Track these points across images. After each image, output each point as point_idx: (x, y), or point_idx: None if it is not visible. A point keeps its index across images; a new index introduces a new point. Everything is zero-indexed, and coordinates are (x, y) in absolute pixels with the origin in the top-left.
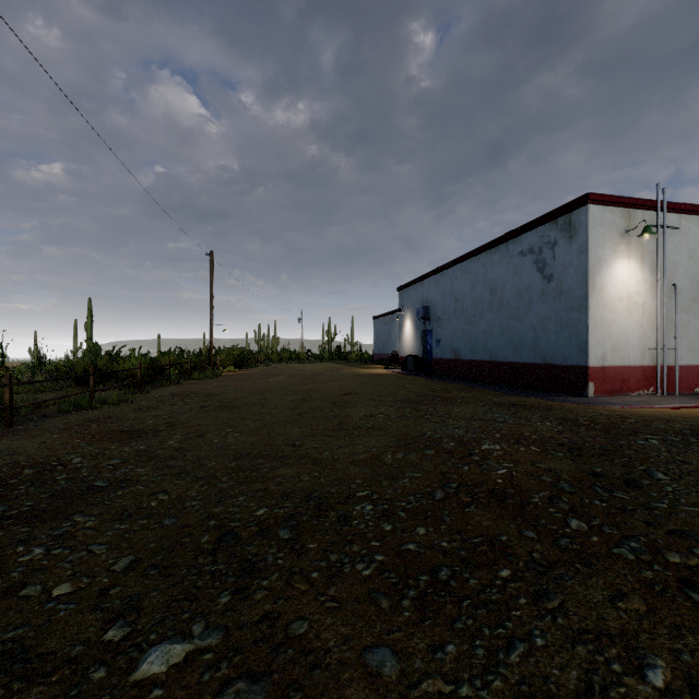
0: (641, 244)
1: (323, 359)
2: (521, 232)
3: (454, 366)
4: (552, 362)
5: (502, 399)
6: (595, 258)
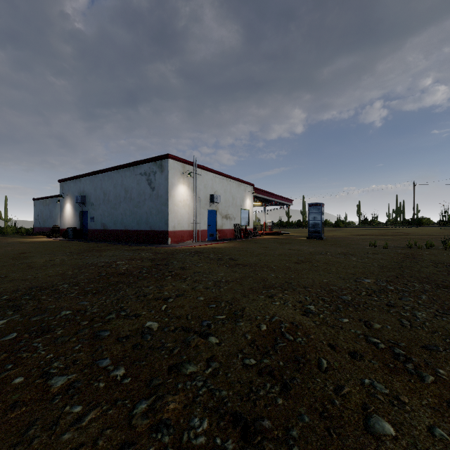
0: (188, 179)
1: None
2: (141, 163)
3: (103, 233)
4: (154, 229)
5: (130, 248)
6: (171, 183)
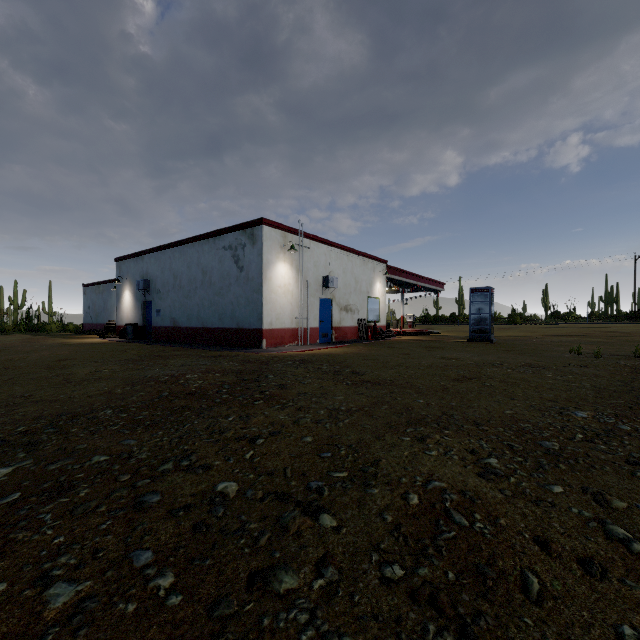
0: (291, 254)
1: (5, 332)
2: (224, 232)
3: (173, 332)
4: (243, 326)
5: (209, 353)
6: (267, 260)
